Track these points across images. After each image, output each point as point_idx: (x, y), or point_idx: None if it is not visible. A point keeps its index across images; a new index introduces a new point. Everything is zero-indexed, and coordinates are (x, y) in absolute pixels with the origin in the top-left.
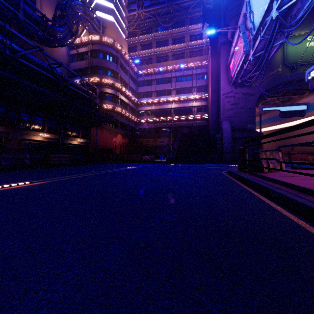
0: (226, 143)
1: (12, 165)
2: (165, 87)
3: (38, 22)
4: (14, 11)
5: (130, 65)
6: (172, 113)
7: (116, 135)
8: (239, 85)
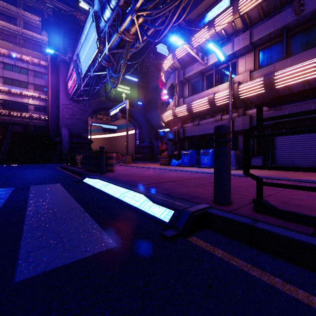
0: (65, 146)
1: None
2: None
3: None
4: None
5: None
6: None
7: None
8: (76, 100)
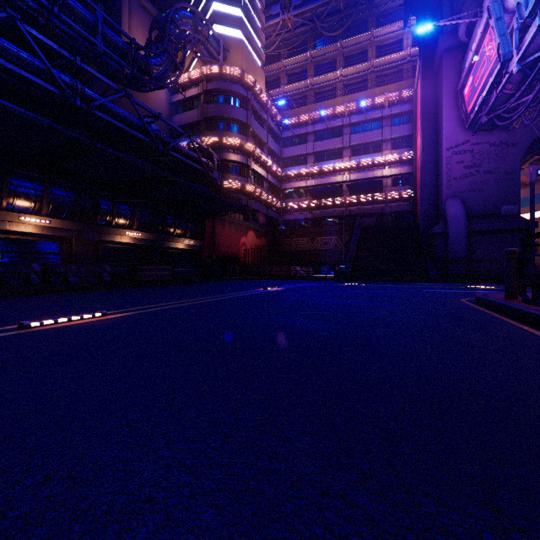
0: (455, 242)
1: (84, 282)
2: (331, 145)
3: (124, 53)
4: (90, 38)
5: (269, 112)
6: (344, 191)
7: (246, 233)
8: (482, 127)
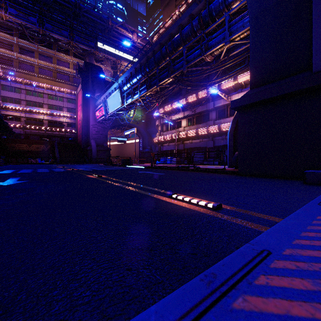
0: (94, 152)
1: None
2: (37, 100)
3: None
4: None
5: None
6: (44, 123)
7: None
8: (100, 122)
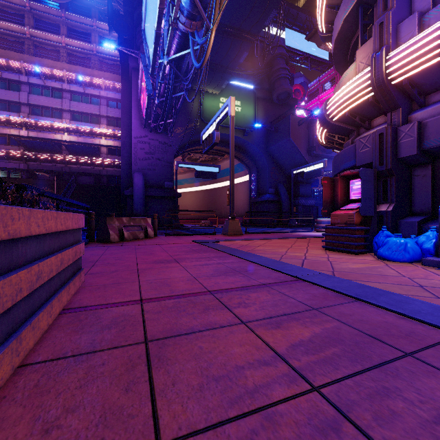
0: (137, 202)
1: None
2: (50, 103)
3: None
4: None
5: None
6: (64, 149)
7: None
8: (155, 130)
